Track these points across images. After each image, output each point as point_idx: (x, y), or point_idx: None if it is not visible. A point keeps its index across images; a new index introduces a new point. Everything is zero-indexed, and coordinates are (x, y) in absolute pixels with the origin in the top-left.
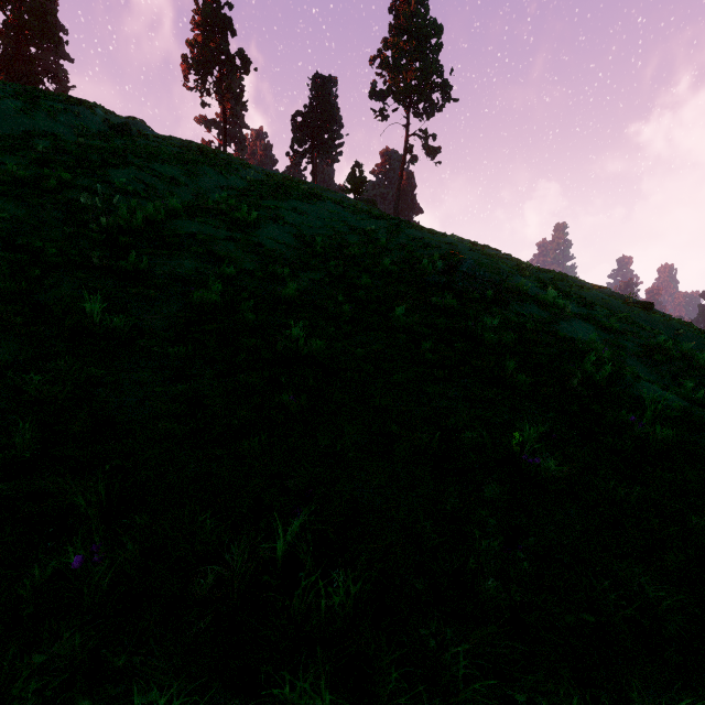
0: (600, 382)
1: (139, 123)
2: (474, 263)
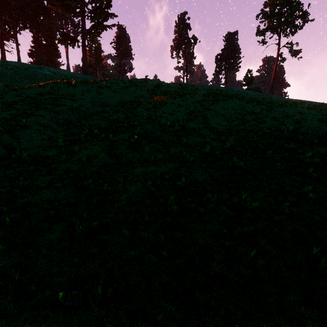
0: None
1: (160, 81)
2: (307, 128)
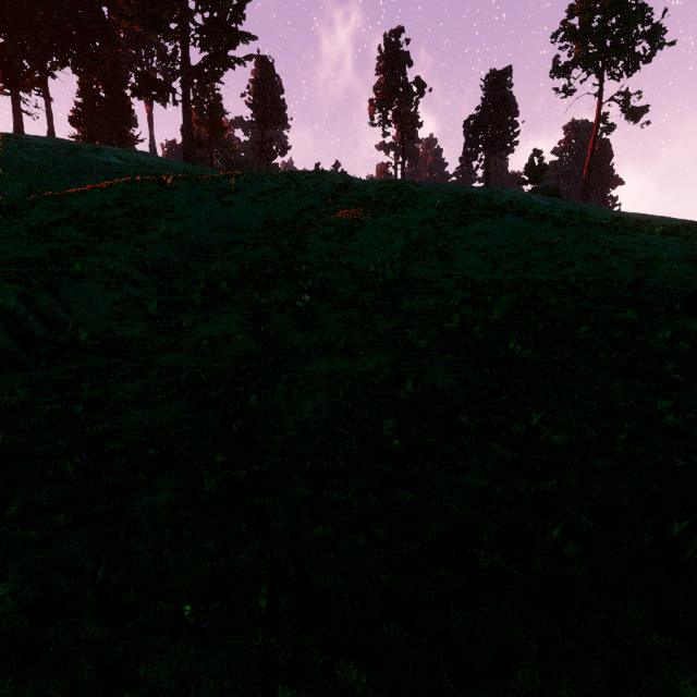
0: None
1: (349, 176)
2: (662, 278)
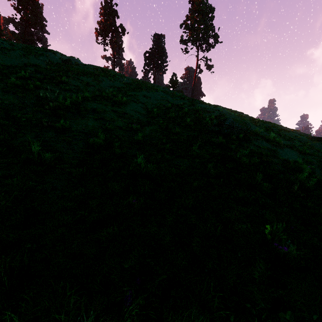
0: (310, 187)
1: (75, 59)
2: (233, 120)
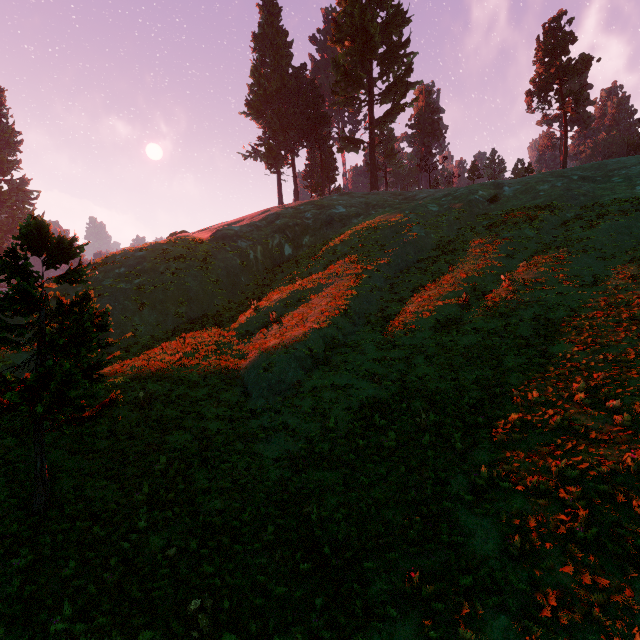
0: None
1: (500, 184)
2: None
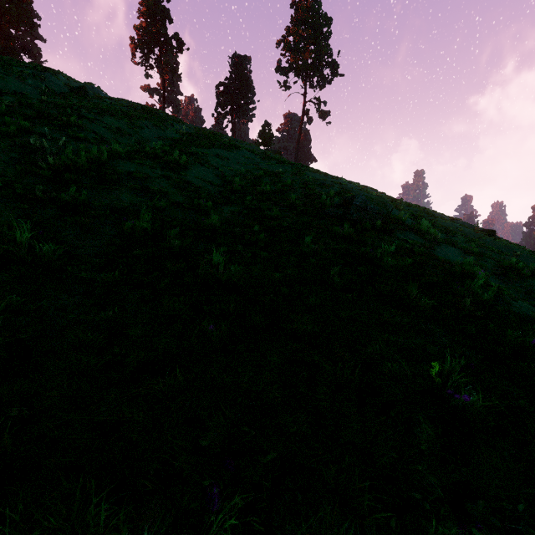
0: (488, 303)
1: (94, 88)
2: (365, 198)
